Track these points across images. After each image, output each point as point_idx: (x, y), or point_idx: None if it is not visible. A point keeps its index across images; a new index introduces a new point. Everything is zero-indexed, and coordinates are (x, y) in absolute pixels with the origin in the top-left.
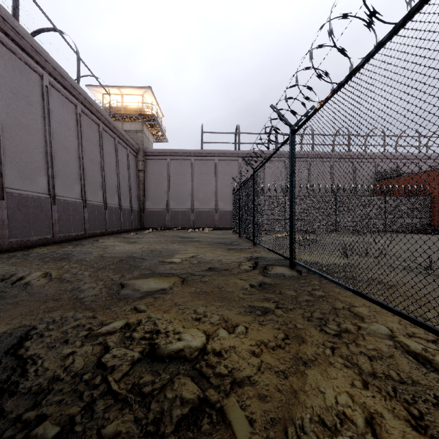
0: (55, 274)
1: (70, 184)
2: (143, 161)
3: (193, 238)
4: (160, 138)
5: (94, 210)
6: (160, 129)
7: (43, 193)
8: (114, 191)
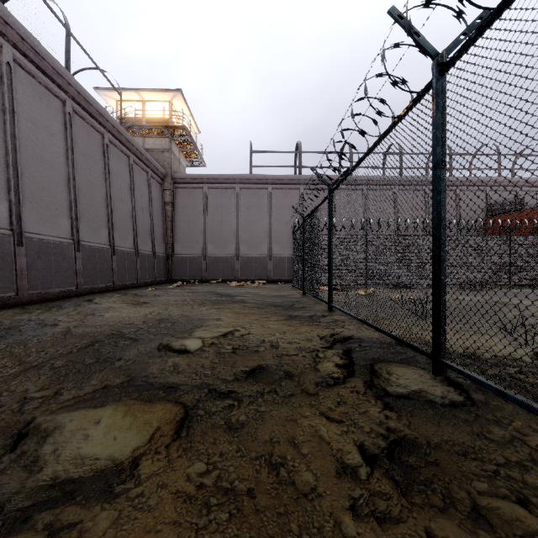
0: None
1: (51, 215)
2: (172, 190)
3: (234, 296)
4: (196, 161)
5: (93, 256)
6: (194, 149)
7: None
8: (128, 229)
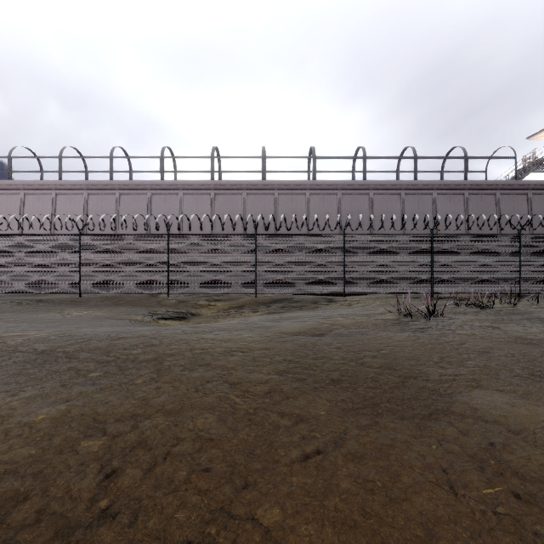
0: None
1: None
2: None
3: None
4: None
5: None
6: None
7: None
8: None
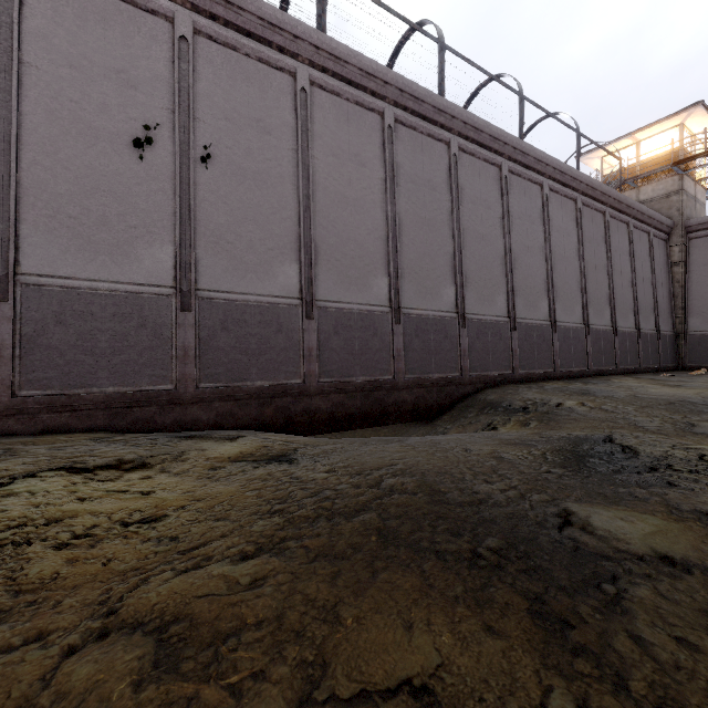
0: (592, 405)
1: (569, 305)
2: (682, 245)
3: None
4: None
5: (598, 338)
6: None
7: (544, 320)
8: (627, 306)
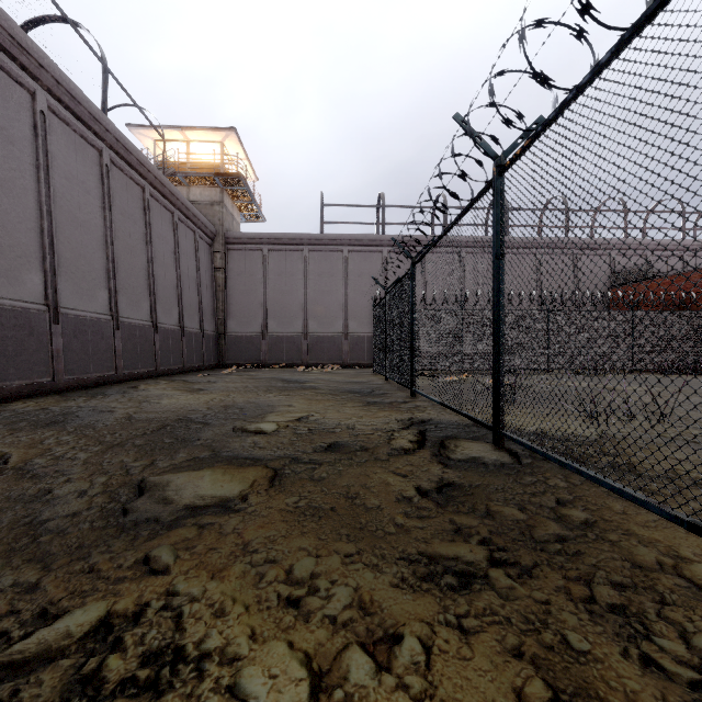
0: (17, 459)
1: (88, 287)
2: (223, 253)
3: (304, 382)
4: (253, 215)
5: (134, 335)
6: (251, 201)
7: (35, 303)
8: (172, 301)
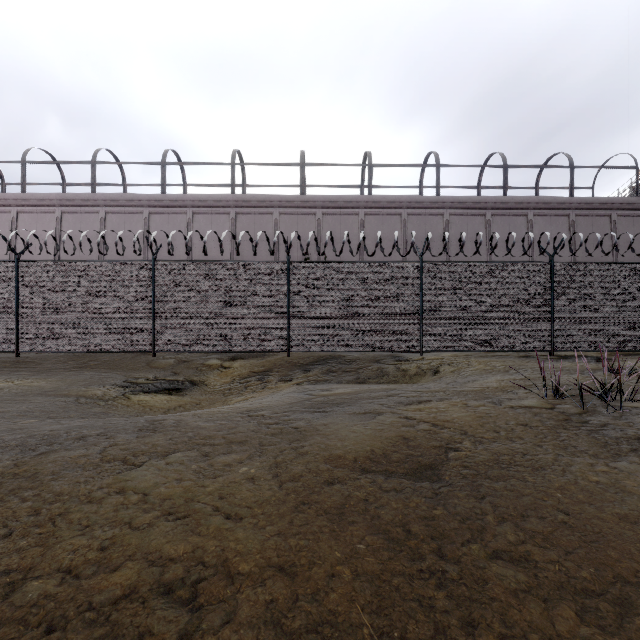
0: None
1: None
2: None
3: None
4: None
5: None
6: None
7: None
8: None
